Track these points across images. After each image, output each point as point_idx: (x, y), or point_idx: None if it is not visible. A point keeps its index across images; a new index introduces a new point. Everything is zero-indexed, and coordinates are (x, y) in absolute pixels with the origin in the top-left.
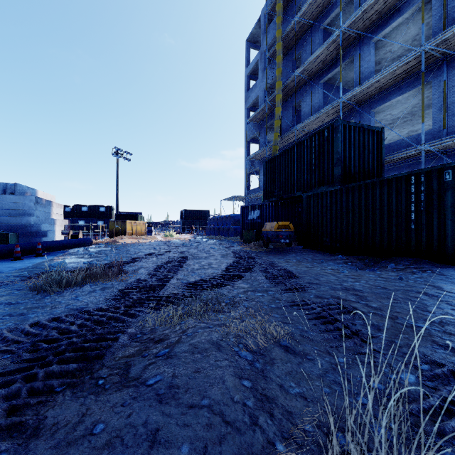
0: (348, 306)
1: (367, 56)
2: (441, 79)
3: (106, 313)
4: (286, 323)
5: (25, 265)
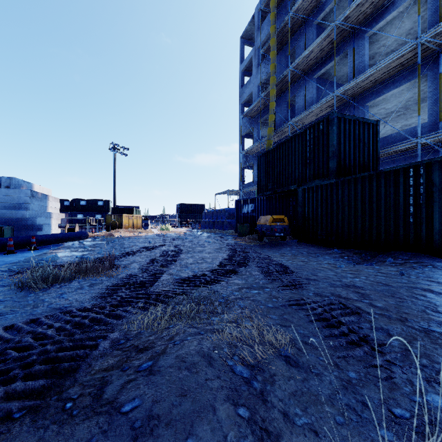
0: (351, 306)
1: (361, 50)
2: (437, 71)
3: (89, 313)
4: (286, 326)
5: (17, 259)
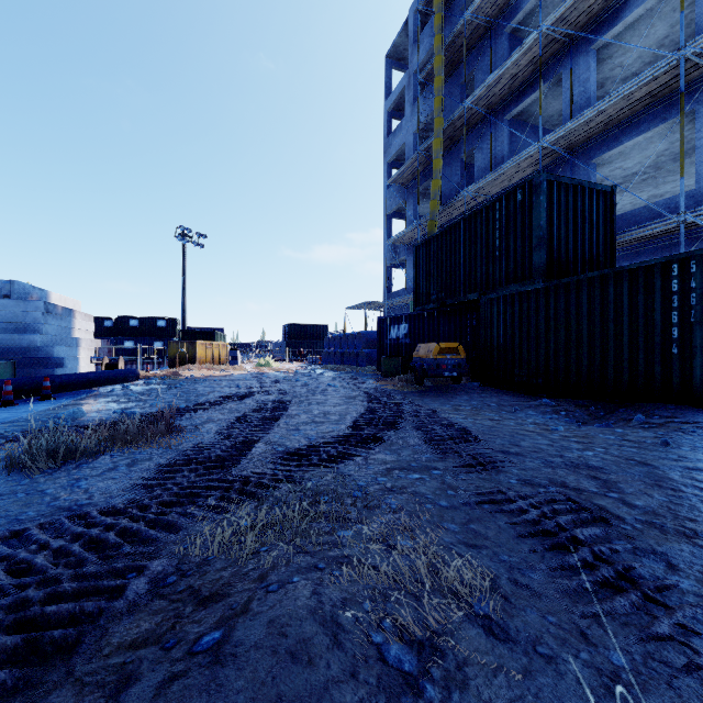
0: (590, 505)
1: (583, 73)
2: None
3: (119, 520)
4: (475, 546)
5: (16, 415)
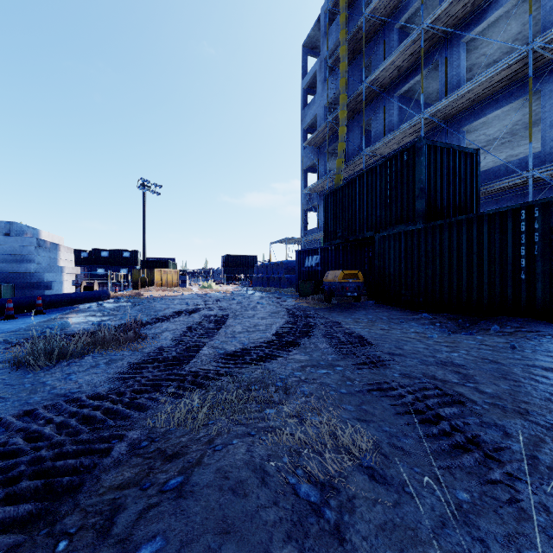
0: (451, 392)
1: (455, 60)
2: None
3: (103, 403)
4: (365, 420)
5: (17, 326)
